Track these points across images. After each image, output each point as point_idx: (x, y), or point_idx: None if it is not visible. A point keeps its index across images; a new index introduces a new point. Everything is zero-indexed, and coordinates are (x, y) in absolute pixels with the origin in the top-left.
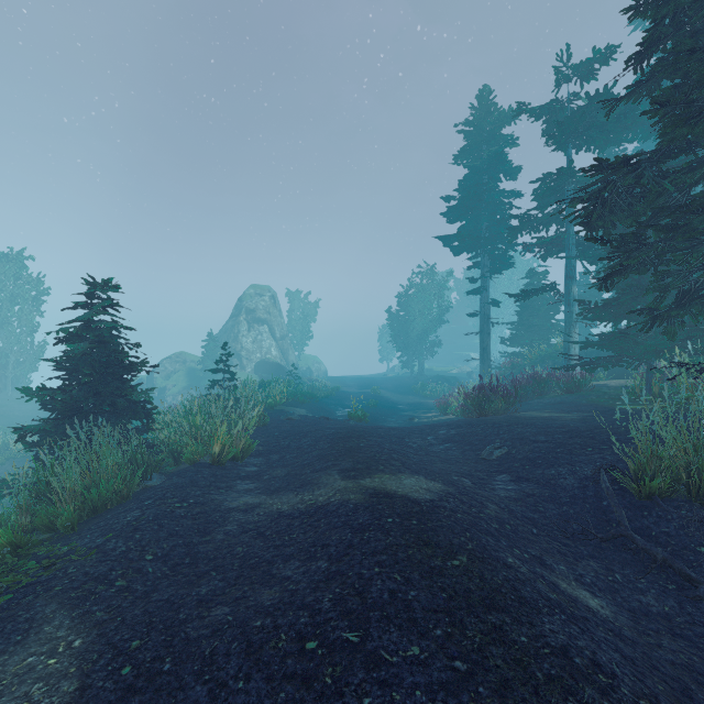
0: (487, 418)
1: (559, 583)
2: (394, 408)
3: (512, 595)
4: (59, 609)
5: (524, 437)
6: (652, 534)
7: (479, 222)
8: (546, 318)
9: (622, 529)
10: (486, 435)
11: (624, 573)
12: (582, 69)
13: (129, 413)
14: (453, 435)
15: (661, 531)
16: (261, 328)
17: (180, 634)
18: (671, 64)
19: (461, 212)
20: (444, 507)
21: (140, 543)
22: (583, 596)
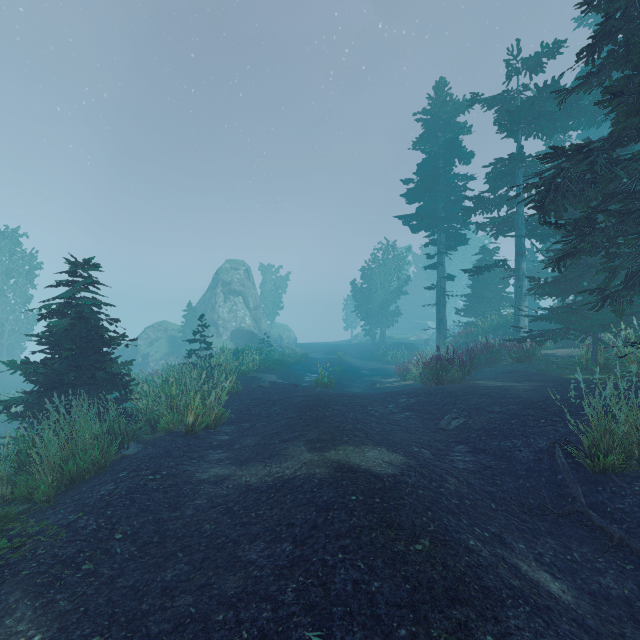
0: (444, 387)
1: (520, 565)
2: (357, 373)
3: (475, 585)
4: (23, 598)
5: (479, 407)
6: (607, 510)
7: (435, 203)
8: (497, 291)
9: (578, 506)
10: (444, 404)
11: (581, 551)
12: (531, 63)
13: (108, 384)
14: (413, 403)
15: (616, 508)
16: (236, 299)
17: (141, 629)
18: (622, 56)
19: (419, 194)
20: (406, 483)
21: (110, 521)
22: (544, 579)
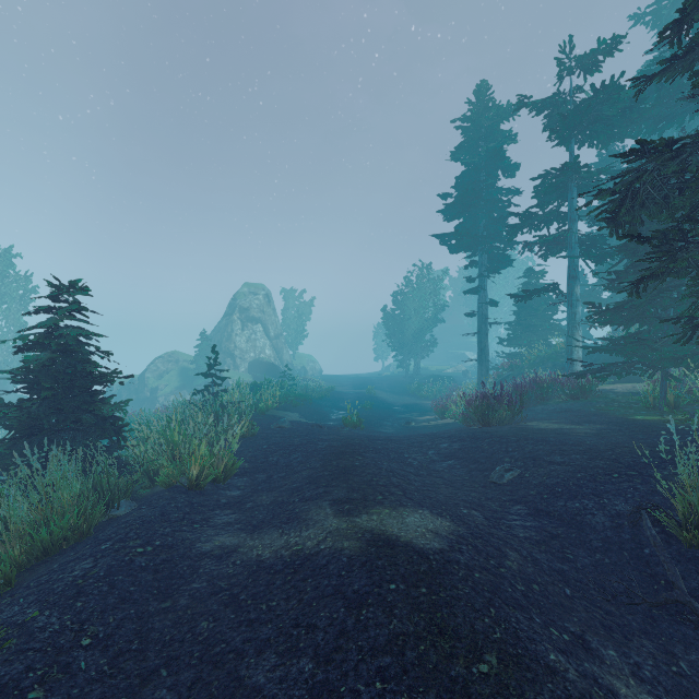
0: (492, 429)
1: (616, 686)
2: (390, 410)
3: None
4: None
5: (536, 456)
6: None
7: (476, 220)
8: (544, 318)
9: (677, 594)
10: (493, 451)
11: (689, 660)
12: (586, 61)
13: (96, 430)
14: (456, 449)
15: None
16: (255, 327)
17: None
18: None
19: (458, 210)
20: (458, 562)
21: (79, 617)
22: None
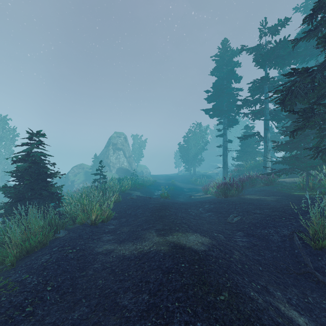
0: (228, 199)
1: (279, 306)
2: (182, 191)
3: (257, 323)
4: None
5: (248, 210)
6: (325, 271)
7: (222, 103)
8: (253, 148)
9: (308, 269)
10: (229, 208)
11: (313, 296)
12: (272, 29)
13: (49, 198)
14: (212, 208)
15: None
16: (119, 152)
17: None
18: None
19: (214, 98)
20: (212, 255)
21: (45, 278)
22: (294, 316)
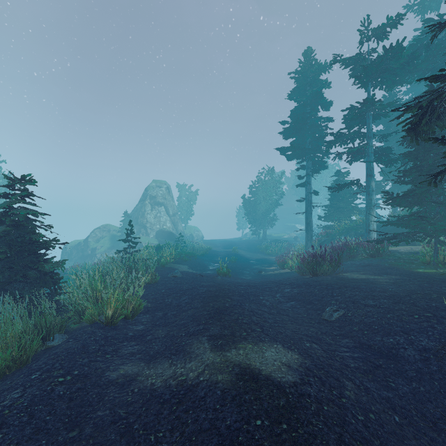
0: (319, 279)
1: None
2: (247, 263)
3: None
4: None
5: (355, 300)
6: None
7: (304, 139)
8: (348, 203)
9: None
10: (323, 295)
11: None
12: (378, 32)
13: (39, 282)
14: (296, 293)
15: None
16: (159, 208)
17: None
18: None
19: (293, 132)
20: (309, 395)
21: None
22: None
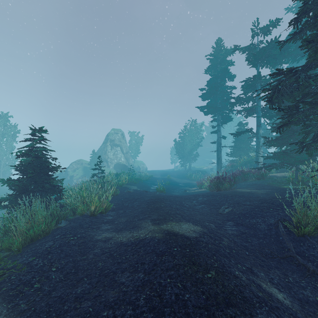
0: (221, 192)
1: (261, 284)
2: (177, 185)
3: (239, 296)
4: (2, 303)
5: (239, 202)
6: (306, 255)
7: (216, 100)
8: (247, 144)
9: (291, 253)
10: (221, 201)
11: (293, 277)
12: (264, 30)
13: (51, 191)
14: (205, 200)
15: (310, 254)
16: (117, 148)
17: None
18: (312, 23)
19: (208, 96)
20: (202, 241)
21: (50, 261)
22: (274, 292)
